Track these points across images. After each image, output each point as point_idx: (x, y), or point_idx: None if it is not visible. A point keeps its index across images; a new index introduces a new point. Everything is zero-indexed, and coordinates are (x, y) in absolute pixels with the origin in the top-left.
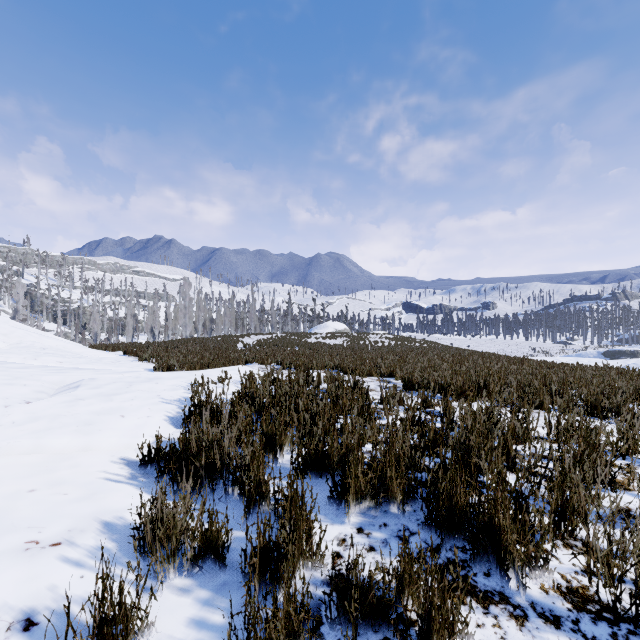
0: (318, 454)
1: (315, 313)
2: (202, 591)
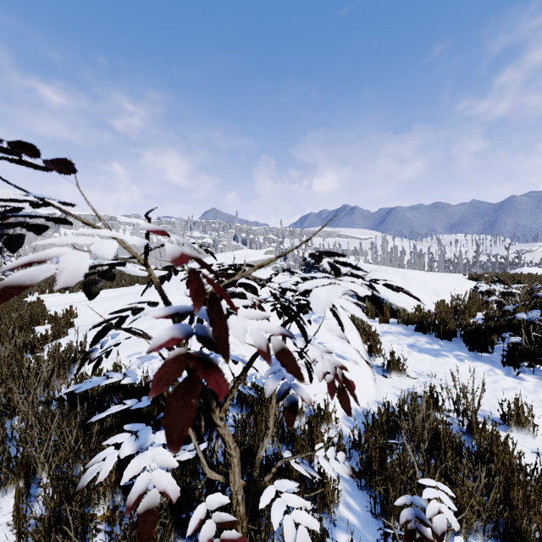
0: (511, 277)
1: (508, 260)
2: (492, 284)
